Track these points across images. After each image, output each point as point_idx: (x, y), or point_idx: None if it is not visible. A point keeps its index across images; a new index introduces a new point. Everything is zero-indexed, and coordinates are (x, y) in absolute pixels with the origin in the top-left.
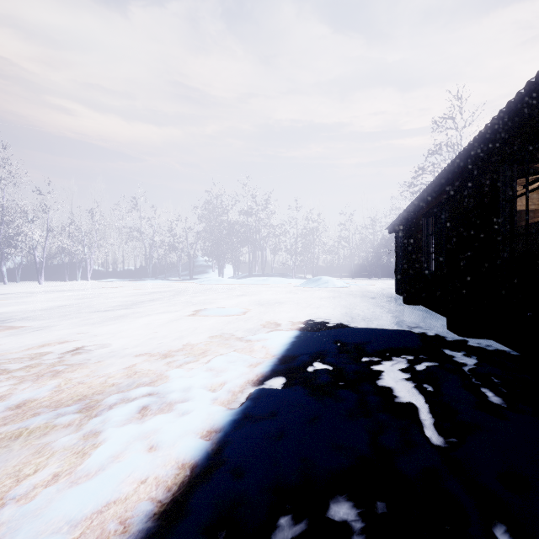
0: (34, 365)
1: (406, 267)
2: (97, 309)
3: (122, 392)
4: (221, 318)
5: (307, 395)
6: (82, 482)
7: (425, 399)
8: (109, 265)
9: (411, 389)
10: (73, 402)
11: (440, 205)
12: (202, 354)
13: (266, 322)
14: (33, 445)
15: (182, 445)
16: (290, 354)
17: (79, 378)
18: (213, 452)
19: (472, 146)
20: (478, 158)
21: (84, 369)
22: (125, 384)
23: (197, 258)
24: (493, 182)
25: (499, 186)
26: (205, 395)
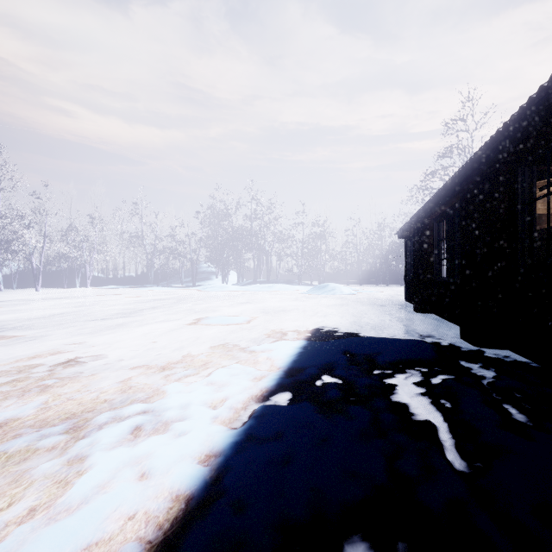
0: (21, 379)
1: (416, 273)
2: (94, 317)
3: (114, 409)
4: (223, 327)
5: (316, 413)
6: (61, 518)
7: (444, 417)
8: (110, 272)
9: (427, 405)
10: (60, 421)
11: (452, 208)
12: (203, 367)
13: (271, 332)
14: (10, 473)
15: (177, 472)
16: (297, 366)
17: (69, 394)
18: (211, 481)
19: (489, 145)
20: (495, 159)
21: (75, 383)
22: (119, 400)
23: (200, 265)
24: (511, 184)
25: (518, 188)
26: (204, 413)
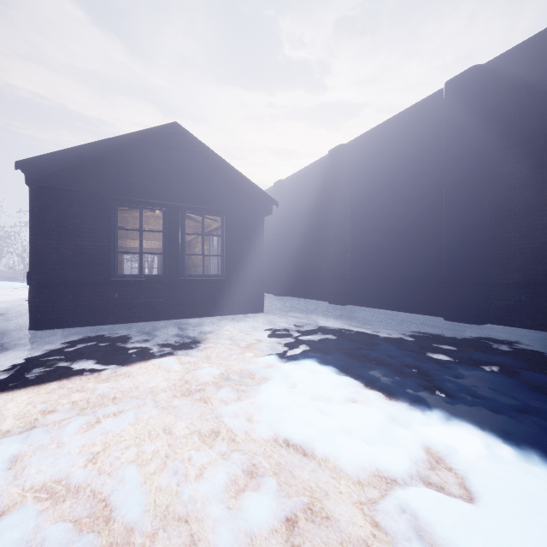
0: None
1: None
2: None
3: None
4: None
5: None
6: None
7: None
8: None
9: None
10: None
11: None
12: None
13: None
14: None
15: None
16: None
17: None
18: None
19: None
20: None
21: None
22: None
23: None
24: None
25: None
26: None
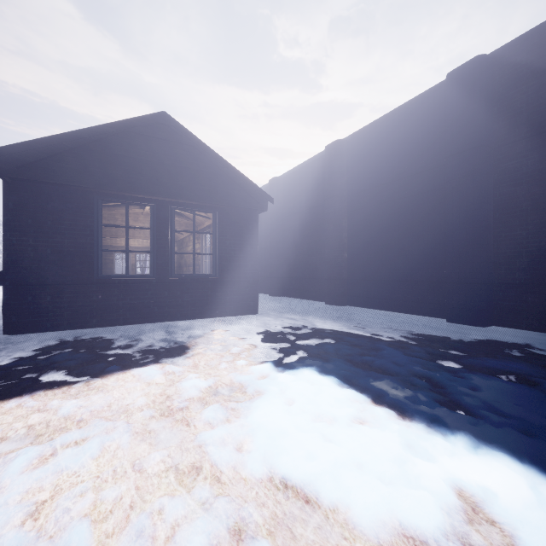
0: None
1: None
2: None
3: None
4: None
5: None
6: None
7: None
8: None
9: None
10: None
11: None
12: None
13: None
14: None
15: None
16: None
17: None
18: None
19: None
20: None
21: None
22: None
23: None
24: None
25: None
26: None
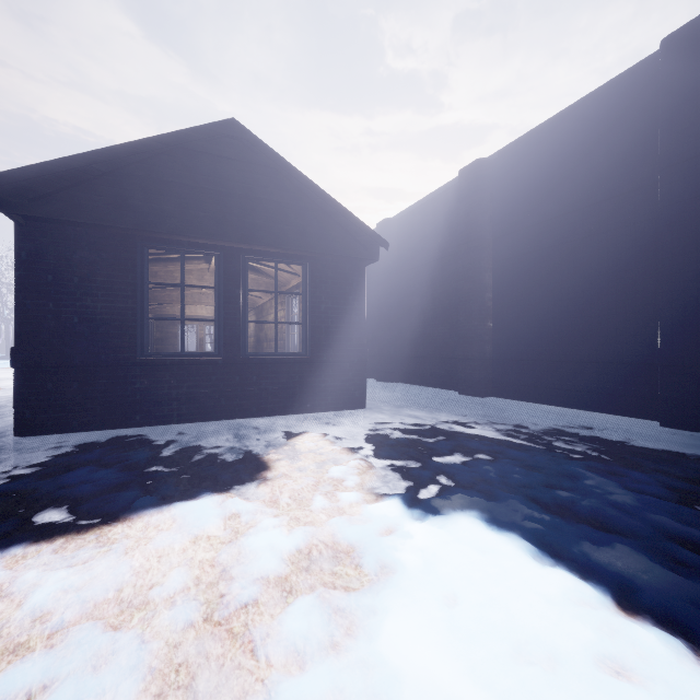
0: None
1: None
2: None
3: None
4: None
5: None
6: None
7: None
8: None
9: None
10: None
11: None
12: None
13: None
14: None
15: None
16: None
17: None
18: None
19: None
20: None
21: None
22: None
23: None
24: None
25: None
26: None
